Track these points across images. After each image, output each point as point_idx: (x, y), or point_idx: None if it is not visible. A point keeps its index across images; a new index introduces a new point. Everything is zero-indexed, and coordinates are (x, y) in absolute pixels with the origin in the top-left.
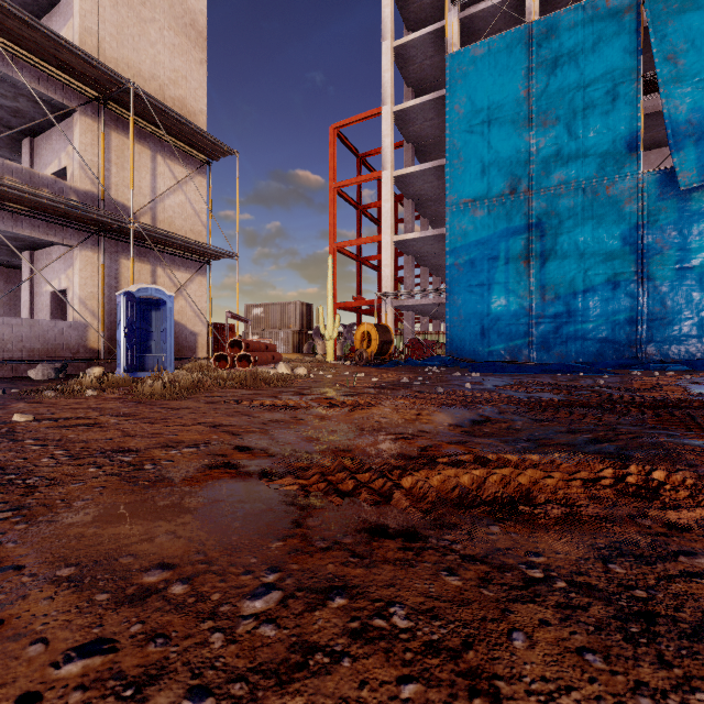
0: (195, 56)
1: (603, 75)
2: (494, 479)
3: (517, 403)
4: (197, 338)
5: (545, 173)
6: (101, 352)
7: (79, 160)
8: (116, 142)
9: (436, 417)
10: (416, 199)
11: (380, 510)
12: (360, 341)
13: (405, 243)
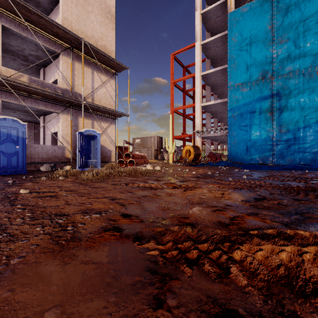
0: (110, 26)
1: (315, 13)
2: (307, 257)
3: (278, 188)
4: (111, 152)
5: (281, 67)
6: (70, 159)
7: (62, 75)
8: (76, 66)
9: (233, 195)
10: (212, 86)
11: (223, 287)
12: (185, 154)
13: (206, 107)
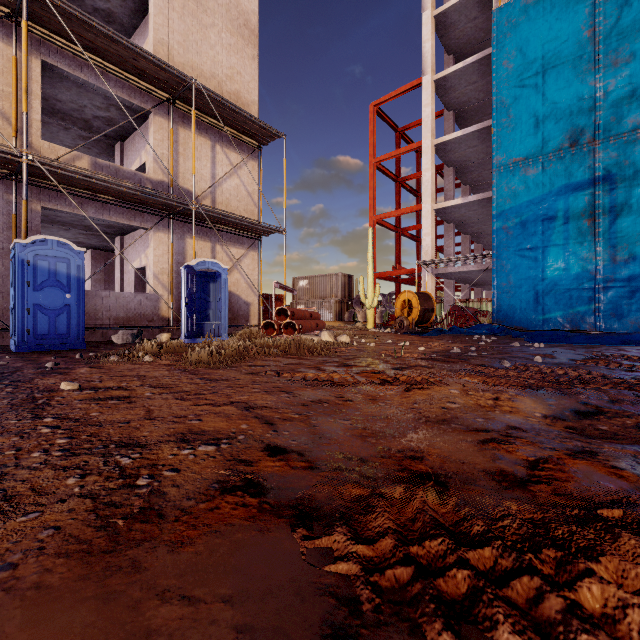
0: (248, 53)
1: None
2: None
3: (628, 386)
4: (250, 307)
5: (615, 118)
6: (171, 320)
7: (153, 154)
8: (182, 136)
9: (521, 403)
10: (457, 166)
11: None
12: (400, 309)
13: (446, 211)
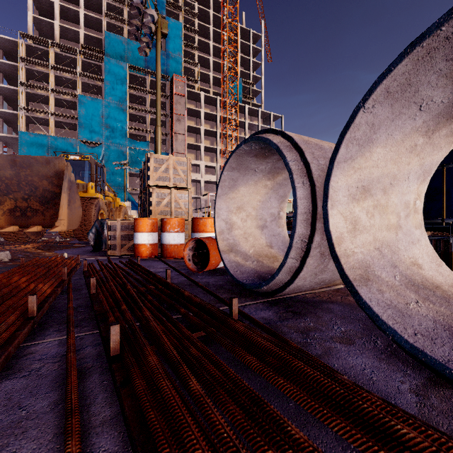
0: None
1: None
2: None
3: None
4: None
5: None
6: None
7: None
8: None
9: None
10: None
11: None
12: None
13: None
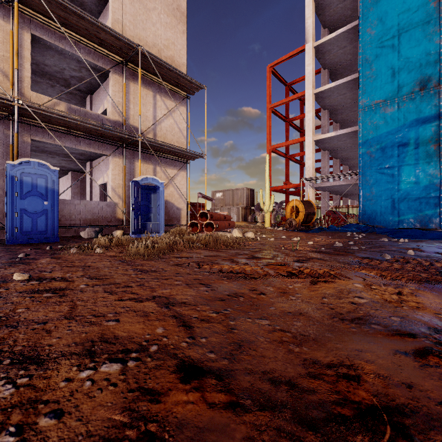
0: (179, 29)
1: None
2: None
3: None
4: (181, 211)
5: None
6: (124, 221)
7: (112, 101)
8: (132, 88)
9: (424, 298)
10: (330, 109)
11: None
12: (289, 213)
13: (323, 141)
